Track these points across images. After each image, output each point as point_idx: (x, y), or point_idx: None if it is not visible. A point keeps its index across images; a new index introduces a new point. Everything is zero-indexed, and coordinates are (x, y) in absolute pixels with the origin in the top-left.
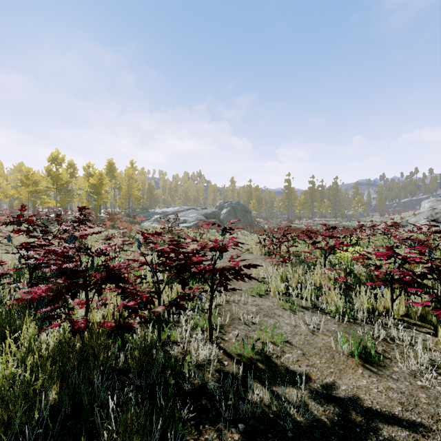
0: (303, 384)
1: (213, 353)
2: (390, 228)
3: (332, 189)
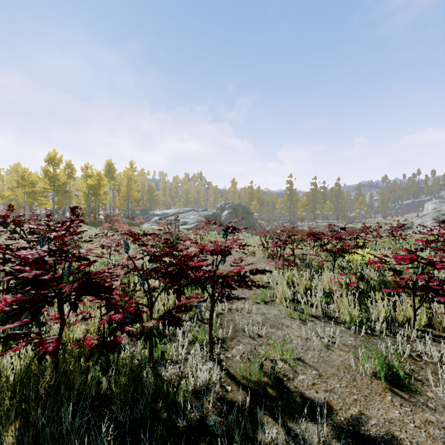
0: (325, 419)
1: (214, 375)
2: (398, 229)
3: (334, 190)
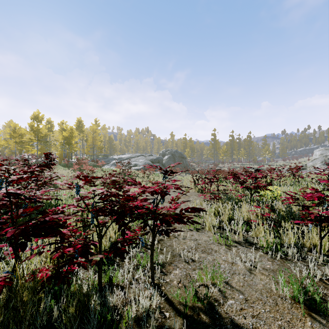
0: None
1: (154, 301)
2: (298, 170)
3: (247, 140)
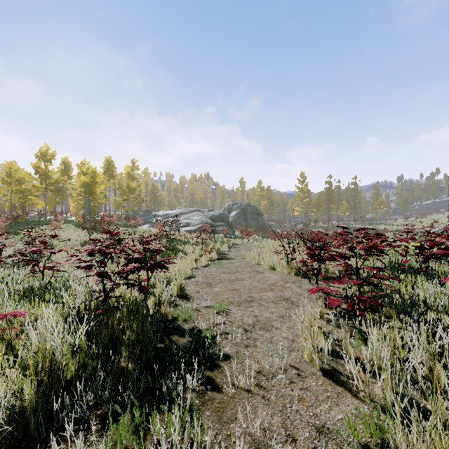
0: None
1: None
2: None
3: (351, 189)
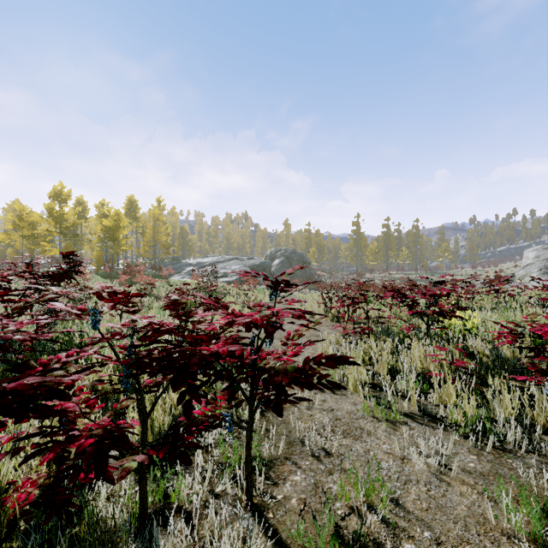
0: None
1: None
2: (504, 283)
3: (412, 234)
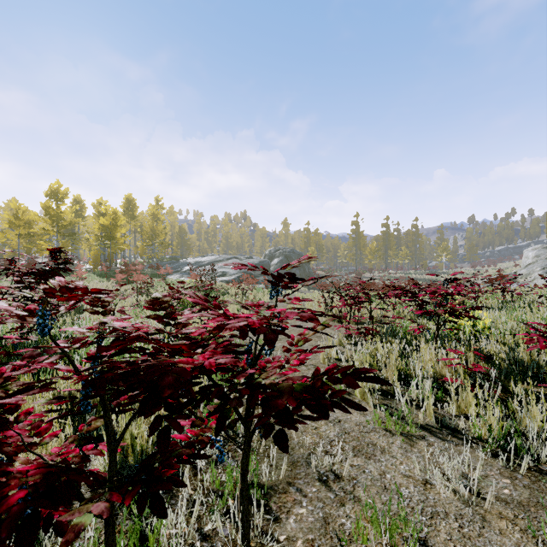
0: None
1: None
2: (511, 282)
3: (411, 233)
